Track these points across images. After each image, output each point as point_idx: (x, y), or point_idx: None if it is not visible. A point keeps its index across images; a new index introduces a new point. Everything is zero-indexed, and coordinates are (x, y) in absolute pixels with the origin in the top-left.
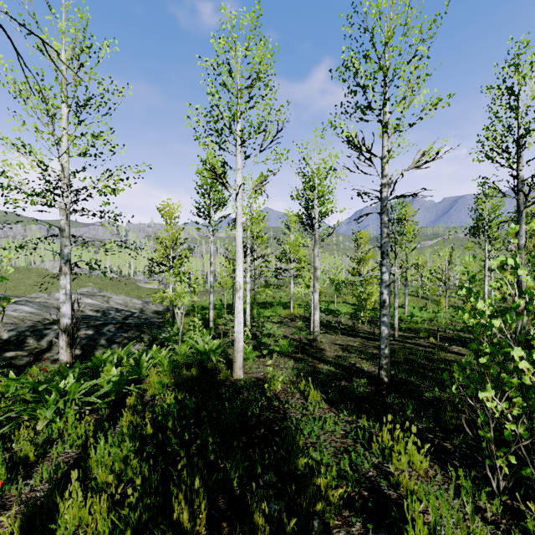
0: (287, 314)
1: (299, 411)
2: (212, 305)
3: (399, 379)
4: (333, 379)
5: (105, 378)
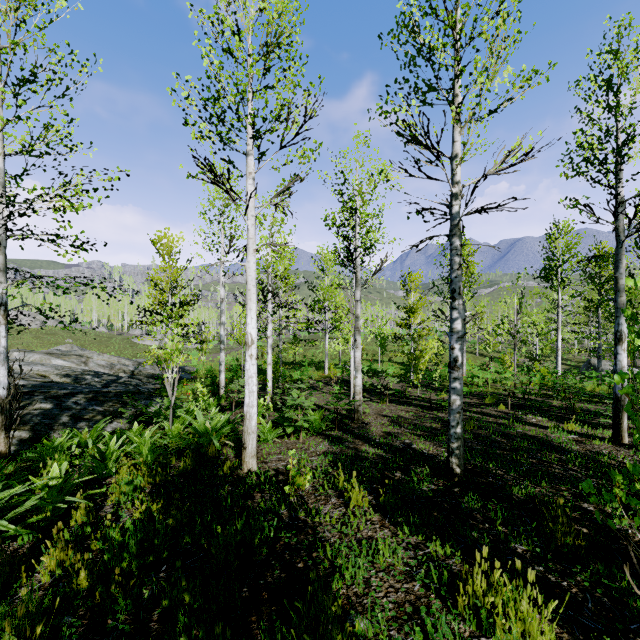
0: (321, 377)
1: (336, 528)
2: (223, 366)
3: (474, 467)
4: (384, 470)
5: (37, 482)
